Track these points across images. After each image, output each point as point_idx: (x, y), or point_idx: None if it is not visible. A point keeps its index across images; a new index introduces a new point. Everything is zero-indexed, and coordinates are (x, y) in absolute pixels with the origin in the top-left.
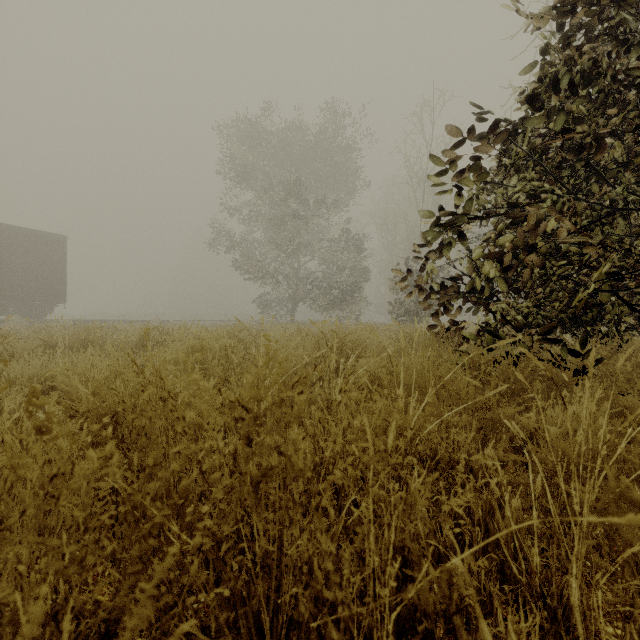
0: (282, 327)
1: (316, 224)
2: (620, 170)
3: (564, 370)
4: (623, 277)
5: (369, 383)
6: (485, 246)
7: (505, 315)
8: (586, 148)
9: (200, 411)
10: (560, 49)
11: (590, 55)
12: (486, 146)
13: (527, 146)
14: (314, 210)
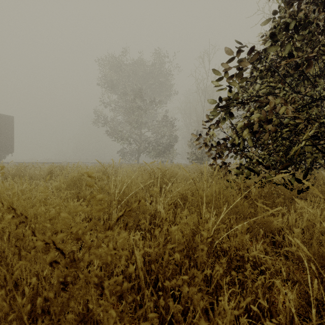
0: (132, 166)
1: (150, 112)
2: (315, 79)
3: (290, 190)
4: (319, 138)
5: (180, 199)
6: (243, 120)
7: (252, 159)
8: (301, 64)
9: (54, 230)
10: (286, 9)
11: (303, 12)
12: (245, 63)
13: (264, 66)
14: (149, 105)
